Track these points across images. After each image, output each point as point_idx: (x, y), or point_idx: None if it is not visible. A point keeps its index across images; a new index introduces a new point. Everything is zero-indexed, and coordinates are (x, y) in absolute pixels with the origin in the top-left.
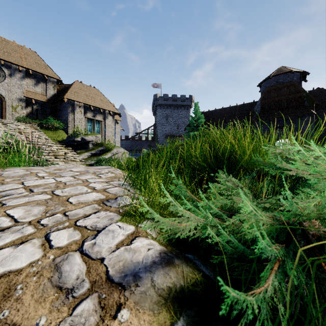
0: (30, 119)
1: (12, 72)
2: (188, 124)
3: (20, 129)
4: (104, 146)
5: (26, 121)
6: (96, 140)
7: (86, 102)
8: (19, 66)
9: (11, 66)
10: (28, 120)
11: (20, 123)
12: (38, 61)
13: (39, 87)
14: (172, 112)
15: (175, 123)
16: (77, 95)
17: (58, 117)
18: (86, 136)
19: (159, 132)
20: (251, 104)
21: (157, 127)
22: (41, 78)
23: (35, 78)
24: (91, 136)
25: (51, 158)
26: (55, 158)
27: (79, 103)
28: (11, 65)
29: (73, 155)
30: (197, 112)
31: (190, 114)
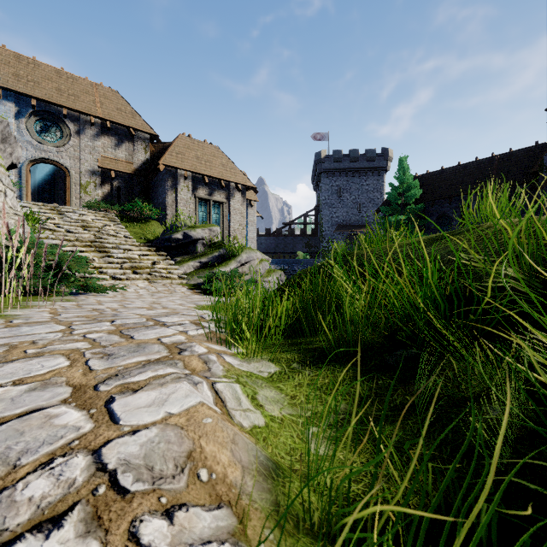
0: (105, 205)
1: (81, 127)
2: (384, 202)
3: (85, 221)
4: (225, 249)
5: (100, 209)
6: (210, 238)
7: (197, 170)
8: (91, 116)
9: (79, 117)
10: (101, 206)
11: (87, 210)
12: (122, 106)
13: (123, 149)
14: (349, 182)
15: (356, 201)
16: (182, 158)
17: (152, 200)
18: (192, 230)
19: (325, 220)
20: (530, 150)
21: (322, 211)
22: (125, 135)
23: (116, 134)
24: (201, 230)
25: (126, 273)
26: (134, 272)
27: (185, 172)
28: (80, 116)
29: (166, 266)
30: (405, 176)
31: (384, 184)
